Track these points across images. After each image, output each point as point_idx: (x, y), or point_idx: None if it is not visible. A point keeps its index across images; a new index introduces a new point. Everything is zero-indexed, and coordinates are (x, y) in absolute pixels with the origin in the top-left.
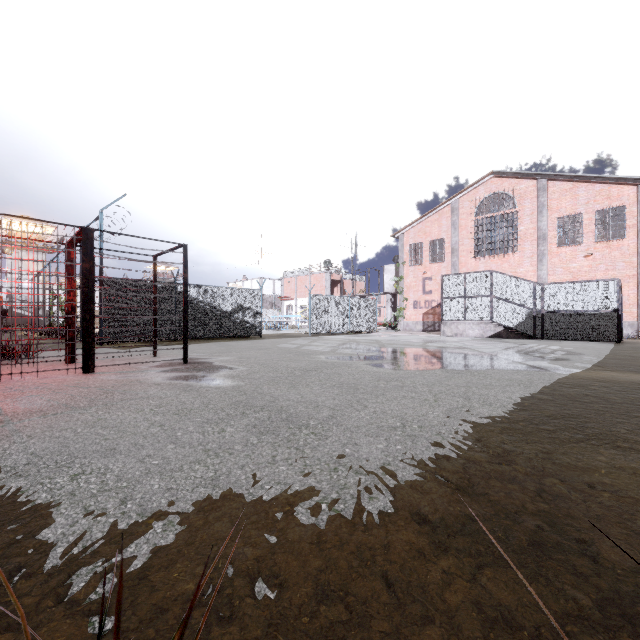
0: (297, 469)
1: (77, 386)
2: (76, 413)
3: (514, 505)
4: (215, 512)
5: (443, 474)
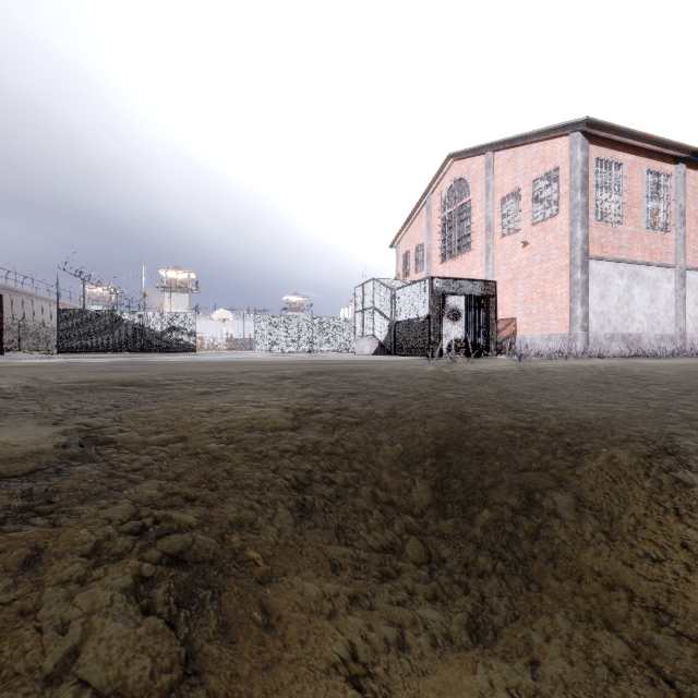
0: None
1: None
2: None
3: None
4: None
5: None
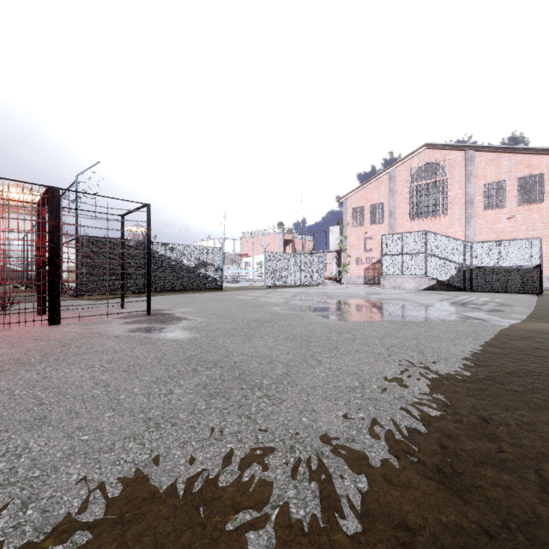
0: (247, 448)
1: (37, 339)
2: (23, 370)
3: (522, 510)
4: (136, 525)
5: (419, 456)
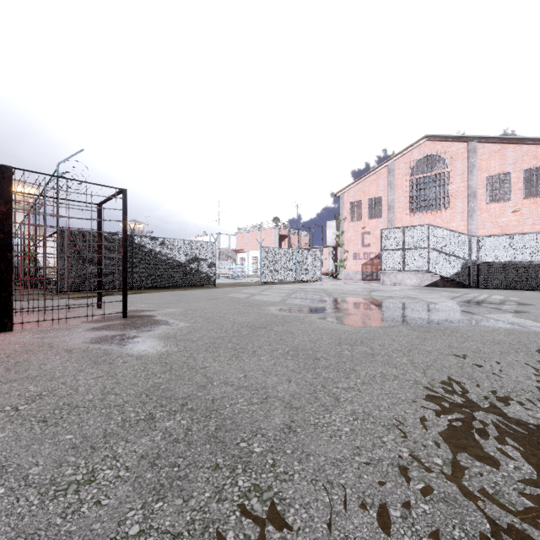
0: None
1: None
2: None
3: None
4: None
5: None
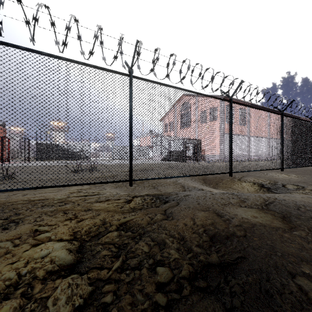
0: None
1: None
2: None
3: None
4: None
5: None
